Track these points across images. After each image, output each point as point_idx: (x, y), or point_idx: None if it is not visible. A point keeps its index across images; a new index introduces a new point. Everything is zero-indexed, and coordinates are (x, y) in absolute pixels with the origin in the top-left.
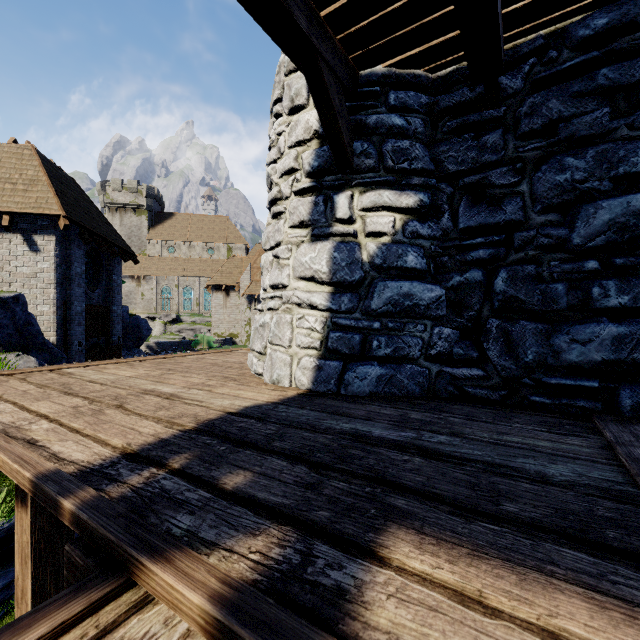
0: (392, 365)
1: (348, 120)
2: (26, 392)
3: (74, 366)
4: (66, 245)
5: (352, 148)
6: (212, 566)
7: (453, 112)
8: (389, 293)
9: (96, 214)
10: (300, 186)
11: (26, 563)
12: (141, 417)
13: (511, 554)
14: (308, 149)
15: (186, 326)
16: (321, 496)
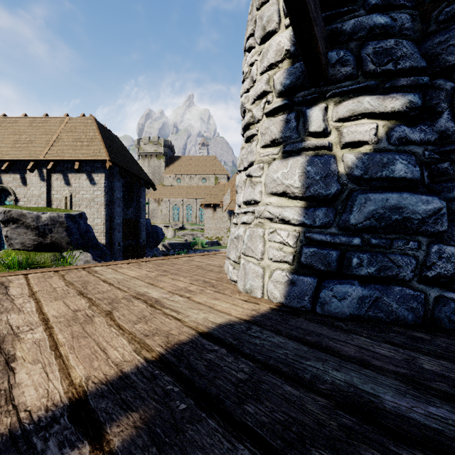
0: (376, 286)
1: (323, 29)
2: (55, 289)
3: (101, 265)
4: (111, 179)
5: (326, 58)
6: None
7: None
8: (372, 206)
9: (130, 158)
10: (271, 106)
11: None
12: (119, 331)
13: None
14: (279, 70)
15: (187, 232)
16: None
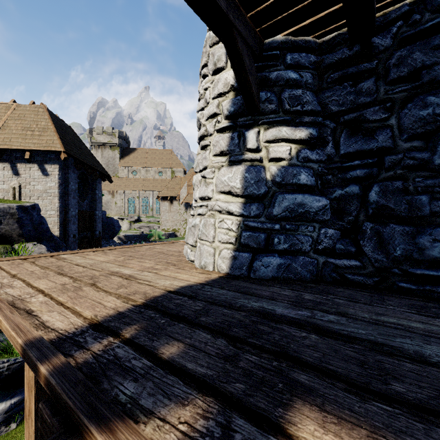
0: (289, 256)
1: (256, 76)
2: (33, 272)
3: (67, 253)
4: (65, 171)
5: (259, 97)
6: (146, 439)
7: (335, 67)
8: (286, 203)
9: (85, 150)
10: (221, 126)
11: (31, 391)
12: (107, 293)
13: (407, 438)
14: (226, 99)
15: (144, 224)
16: (237, 368)
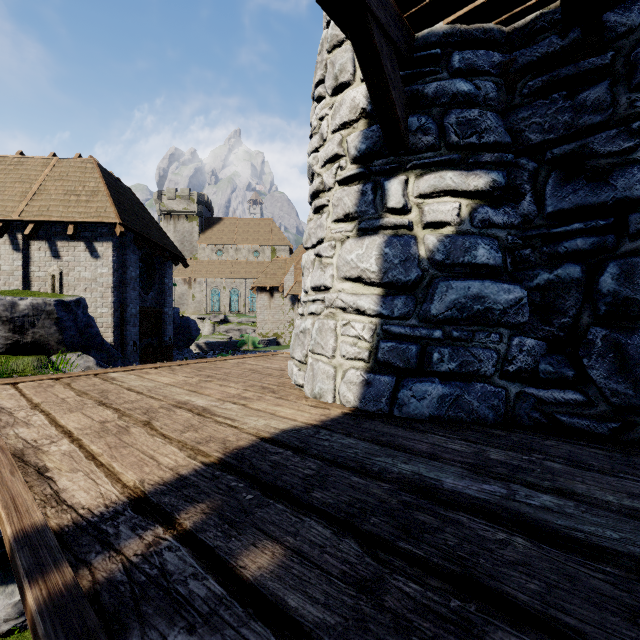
0: (458, 383)
1: (402, 91)
2: (64, 400)
3: (119, 370)
4: (122, 251)
5: (406, 124)
6: None
7: (536, 68)
8: (453, 295)
9: (150, 221)
10: (345, 174)
11: None
12: (165, 440)
13: None
14: (354, 131)
15: (233, 326)
16: (382, 611)
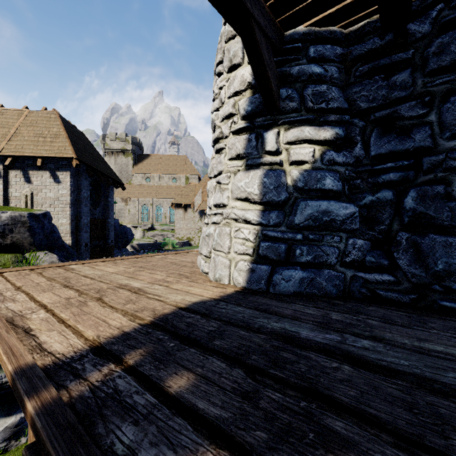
0: (312, 270)
1: (275, 71)
2: (38, 284)
3: (76, 263)
4: (77, 178)
5: (278, 94)
6: None
7: (364, 59)
8: (310, 210)
9: (97, 156)
10: (237, 127)
11: None
12: (113, 309)
13: None
14: (243, 98)
15: (157, 232)
16: (258, 409)
